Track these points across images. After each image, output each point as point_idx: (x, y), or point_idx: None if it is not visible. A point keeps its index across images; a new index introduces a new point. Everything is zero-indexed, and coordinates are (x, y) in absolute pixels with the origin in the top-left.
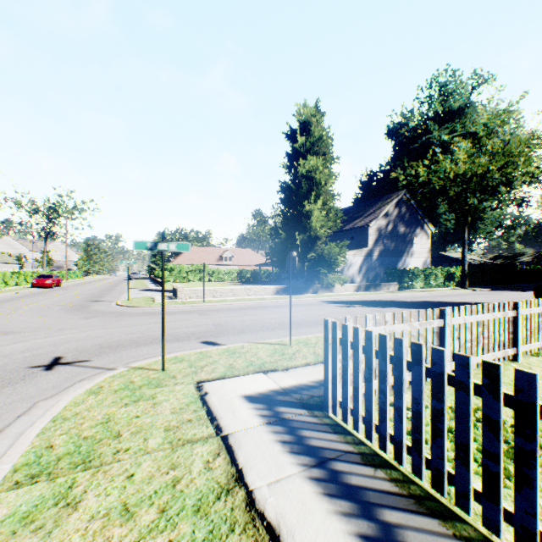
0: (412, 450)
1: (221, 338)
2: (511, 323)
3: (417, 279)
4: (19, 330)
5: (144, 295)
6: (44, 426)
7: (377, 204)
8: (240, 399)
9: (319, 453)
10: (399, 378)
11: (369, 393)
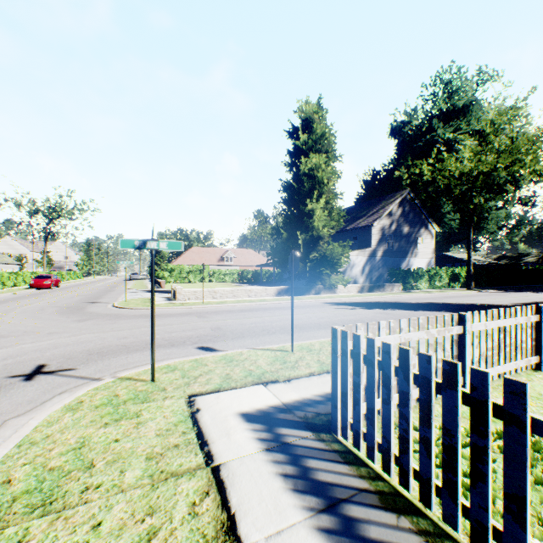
0: (444, 493)
1: (219, 343)
2: (533, 328)
3: (421, 279)
4: (6, 334)
5: (142, 296)
6: (6, 453)
7: (380, 203)
8: (235, 417)
9: (328, 492)
10: (426, 403)
11: (387, 417)
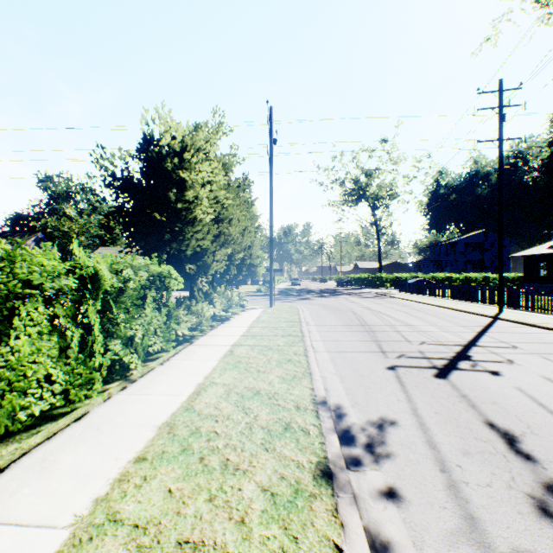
0: None
1: None
2: None
3: None
4: None
5: None
6: None
7: (22, 238)
8: None
9: None
10: None
11: None
